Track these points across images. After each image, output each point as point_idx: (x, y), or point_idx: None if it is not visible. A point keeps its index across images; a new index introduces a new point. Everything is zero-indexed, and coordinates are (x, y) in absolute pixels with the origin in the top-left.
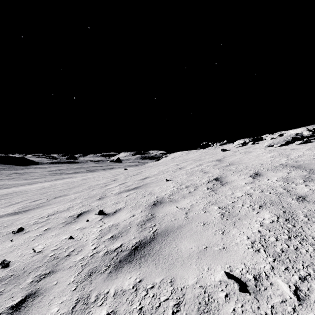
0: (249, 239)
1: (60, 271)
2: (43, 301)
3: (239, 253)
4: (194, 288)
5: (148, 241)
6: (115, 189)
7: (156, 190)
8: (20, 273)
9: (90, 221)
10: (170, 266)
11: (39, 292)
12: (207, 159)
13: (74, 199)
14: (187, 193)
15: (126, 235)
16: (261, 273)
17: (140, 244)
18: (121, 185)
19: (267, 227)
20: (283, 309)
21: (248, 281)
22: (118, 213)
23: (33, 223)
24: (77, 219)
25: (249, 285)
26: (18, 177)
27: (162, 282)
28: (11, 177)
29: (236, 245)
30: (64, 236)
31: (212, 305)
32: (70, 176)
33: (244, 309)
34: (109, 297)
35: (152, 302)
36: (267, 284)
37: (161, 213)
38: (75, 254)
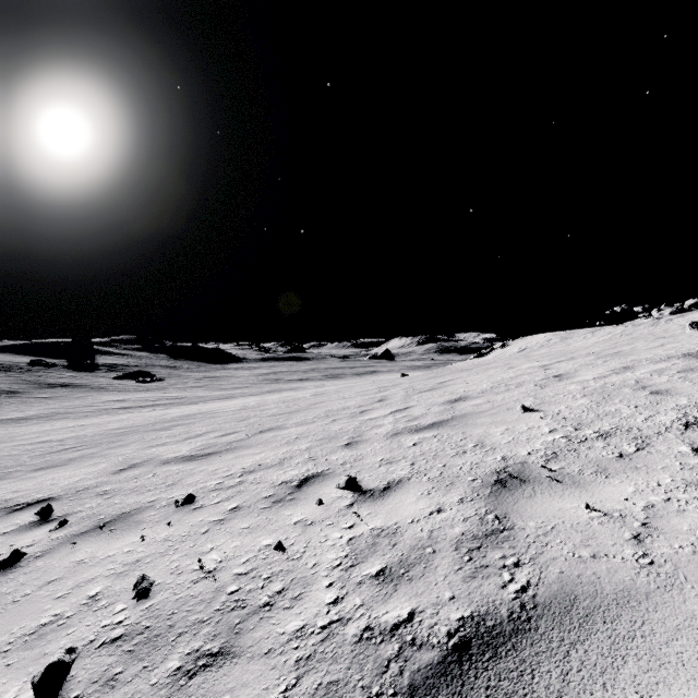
0: None
1: (244, 660)
2: None
3: None
4: None
5: (505, 631)
6: (383, 424)
7: (496, 436)
8: (162, 629)
9: (325, 505)
10: None
11: None
12: (647, 353)
13: (295, 438)
14: (612, 457)
15: (423, 578)
16: None
17: (475, 635)
18: (398, 415)
19: None
20: None
21: None
22: (396, 495)
23: (214, 488)
24: (296, 494)
25: None
26: (211, 385)
27: None
28: (200, 384)
29: None
30: (266, 538)
31: None
32: (293, 387)
33: None
34: None
35: None
36: None
37: (532, 518)
38: (283, 605)
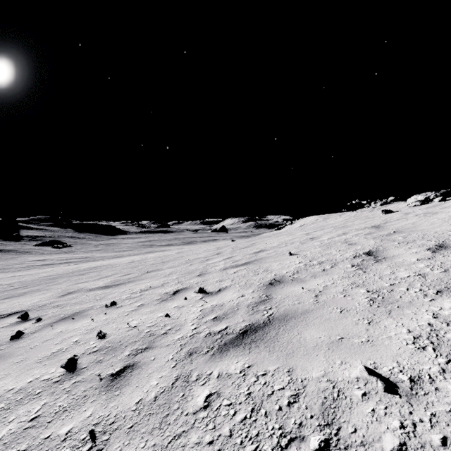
0: (410, 333)
1: (158, 348)
2: (141, 373)
3: (391, 349)
4: (319, 381)
5: (261, 326)
6: (219, 265)
7: (274, 266)
8: (117, 346)
9: (188, 300)
10: (289, 354)
11: (137, 365)
12: (357, 226)
13: (169, 274)
14: (320, 271)
15: (232, 317)
16: (422, 375)
17: (250, 328)
18: (227, 260)
19: (444, 320)
20: (449, 419)
21: (400, 382)
22: (223, 293)
23: (126, 298)
24: (173, 297)
25: (401, 387)
26: (106, 249)
27: (277, 370)
28: (98, 248)
29: (388, 339)
30: (160, 313)
31: (342, 401)
32: (162, 249)
33: (388, 412)
34: (212, 378)
35: (263, 389)
36: (431, 388)
37: (280, 294)
38: (172, 332)
